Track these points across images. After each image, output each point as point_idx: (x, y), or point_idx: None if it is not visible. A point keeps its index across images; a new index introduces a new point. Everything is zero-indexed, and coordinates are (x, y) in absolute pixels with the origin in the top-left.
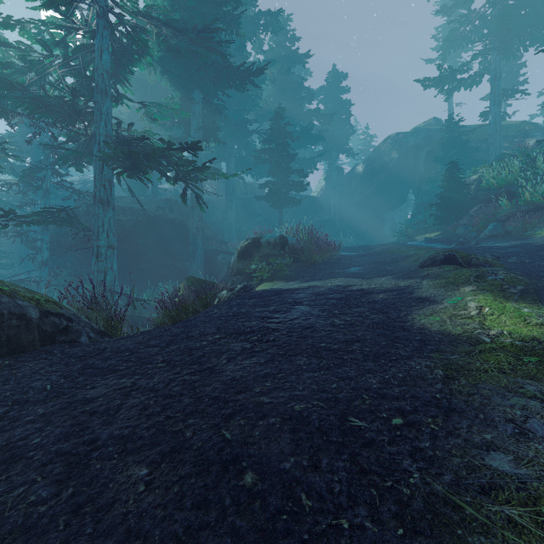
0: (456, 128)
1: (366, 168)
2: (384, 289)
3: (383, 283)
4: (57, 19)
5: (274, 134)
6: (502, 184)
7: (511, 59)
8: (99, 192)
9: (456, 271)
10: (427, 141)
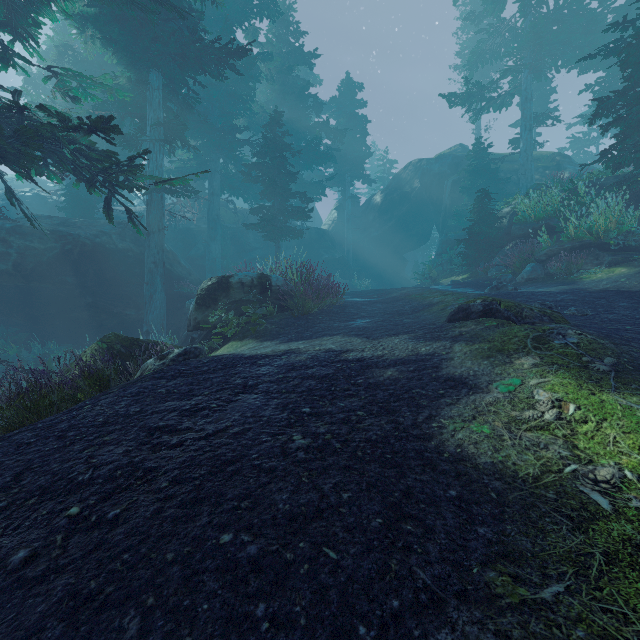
0: (484, 155)
1: (385, 198)
2: (396, 359)
3: (396, 347)
4: None
5: (268, 145)
6: (541, 217)
7: (541, 83)
8: None
9: (503, 330)
10: (453, 169)
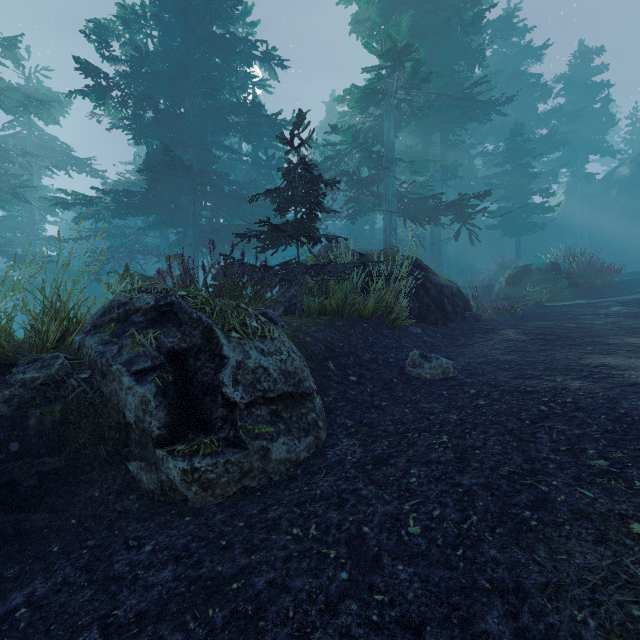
0: None
1: (637, 168)
2: None
3: None
4: (346, 112)
5: (510, 155)
6: None
7: None
8: (388, 238)
9: None
10: None
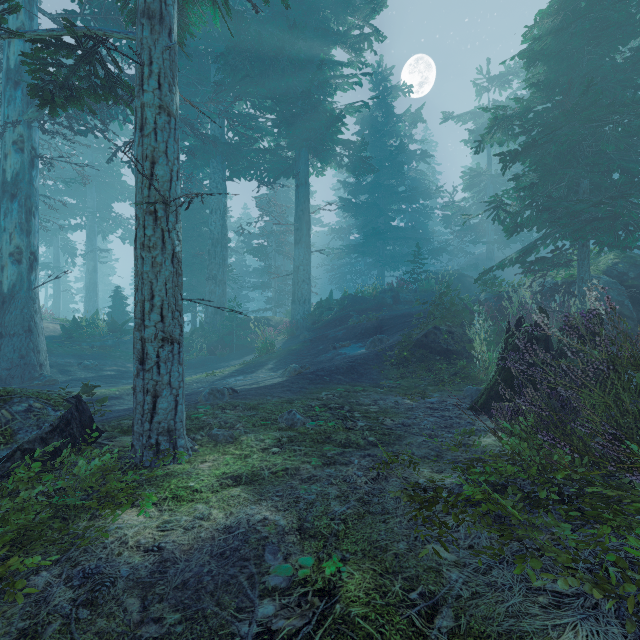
0: None
1: None
2: None
3: None
4: (467, 181)
5: None
6: None
7: None
8: (488, 255)
9: None
10: None
